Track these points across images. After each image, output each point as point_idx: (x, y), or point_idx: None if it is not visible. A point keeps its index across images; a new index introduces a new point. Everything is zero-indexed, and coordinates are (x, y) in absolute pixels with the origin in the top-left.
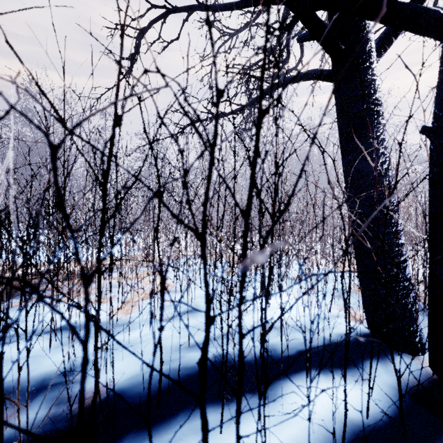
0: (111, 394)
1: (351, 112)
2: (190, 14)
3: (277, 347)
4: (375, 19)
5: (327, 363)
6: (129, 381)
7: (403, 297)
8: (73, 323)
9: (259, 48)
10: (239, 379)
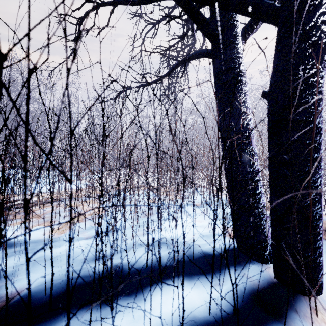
0: (18, 298)
1: (222, 81)
2: (114, 7)
3: (163, 258)
4: (233, 10)
5: (196, 271)
6: (37, 287)
7: (257, 221)
8: (14, 241)
9: (42, 20)
10: (29, 296)
